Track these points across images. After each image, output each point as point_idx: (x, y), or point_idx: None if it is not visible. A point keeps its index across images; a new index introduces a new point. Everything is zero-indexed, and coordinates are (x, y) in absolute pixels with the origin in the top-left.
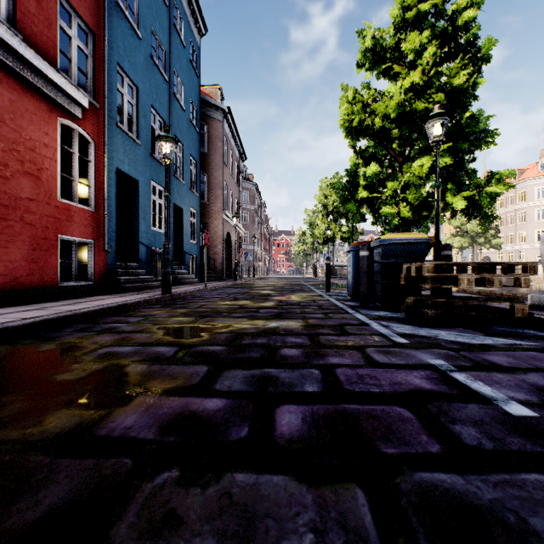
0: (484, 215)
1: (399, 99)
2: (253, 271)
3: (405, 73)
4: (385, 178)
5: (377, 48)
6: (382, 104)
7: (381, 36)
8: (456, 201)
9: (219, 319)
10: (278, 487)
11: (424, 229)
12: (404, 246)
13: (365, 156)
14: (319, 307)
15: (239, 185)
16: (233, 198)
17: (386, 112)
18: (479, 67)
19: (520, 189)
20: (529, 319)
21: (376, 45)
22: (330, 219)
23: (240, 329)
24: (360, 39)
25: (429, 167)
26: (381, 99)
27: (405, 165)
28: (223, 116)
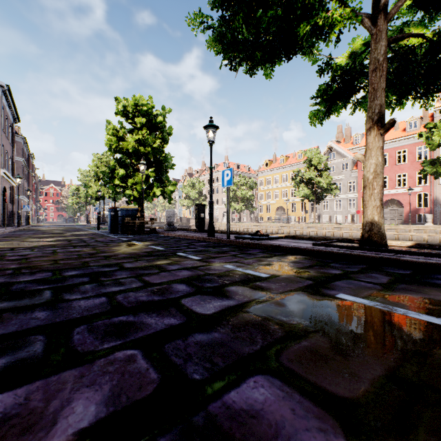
0: (169, 197)
1: (133, 144)
2: (28, 220)
3: (137, 131)
4: (130, 174)
5: (125, 111)
6: (126, 142)
7: (127, 106)
8: (157, 191)
9: (51, 238)
10: (90, 243)
11: (151, 199)
12: (129, 211)
13: (119, 162)
14: (93, 234)
15: (13, 144)
16: (8, 157)
17: (128, 148)
18: (169, 135)
19: (217, 175)
20: (156, 232)
21: (125, 109)
22: (101, 182)
23: (65, 238)
24: (117, 102)
25: (148, 174)
26: (128, 133)
27: (137, 173)
28: (1, 90)
